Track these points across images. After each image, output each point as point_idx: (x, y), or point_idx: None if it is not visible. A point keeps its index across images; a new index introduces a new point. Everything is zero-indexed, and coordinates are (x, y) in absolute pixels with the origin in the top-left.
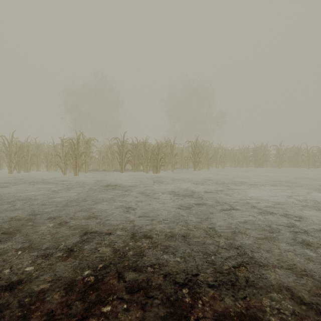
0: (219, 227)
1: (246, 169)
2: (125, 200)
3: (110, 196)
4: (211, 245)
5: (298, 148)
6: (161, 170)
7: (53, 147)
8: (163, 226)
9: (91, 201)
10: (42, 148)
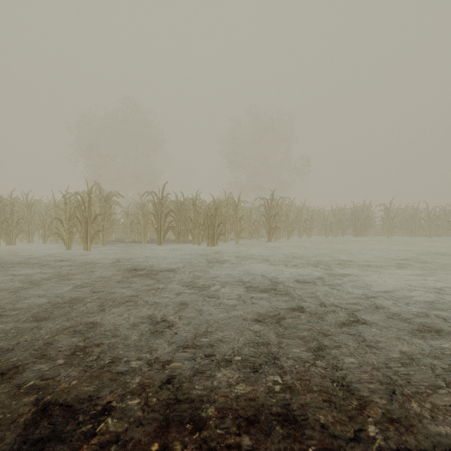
0: (351, 376)
1: (341, 238)
2: (157, 302)
3: (132, 292)
4: (356, 447)
5: (415, 209)
6: (219, 241)
7: (54, 206)
8: (231, 376)
9: (94, 304)
10: (36, 208)
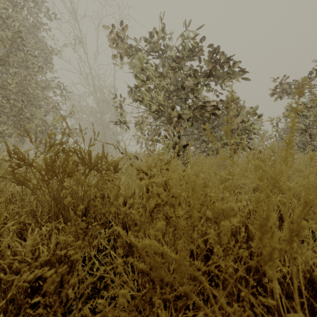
0: None
1: None
2: None
3: None
4: None
5: None
6: None
7: None
8: None
9: None
10: None
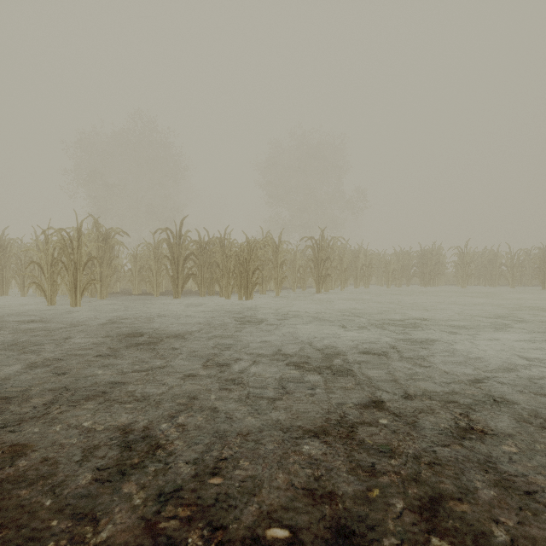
0: None
1: (407, 289)
2: (150, 392)
3: (114, 375)
4: None
5: (494, 252)
6: (255, 293)
7: (36, 247)
8: None
9: (44, 399)
10: (13, 249)
